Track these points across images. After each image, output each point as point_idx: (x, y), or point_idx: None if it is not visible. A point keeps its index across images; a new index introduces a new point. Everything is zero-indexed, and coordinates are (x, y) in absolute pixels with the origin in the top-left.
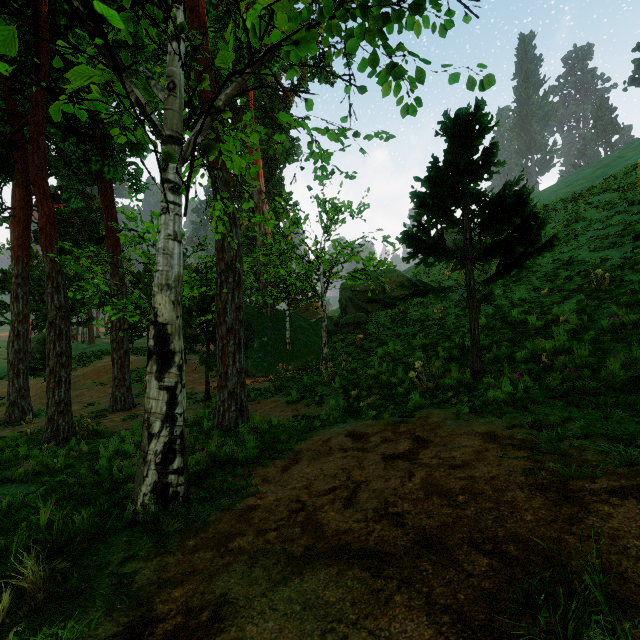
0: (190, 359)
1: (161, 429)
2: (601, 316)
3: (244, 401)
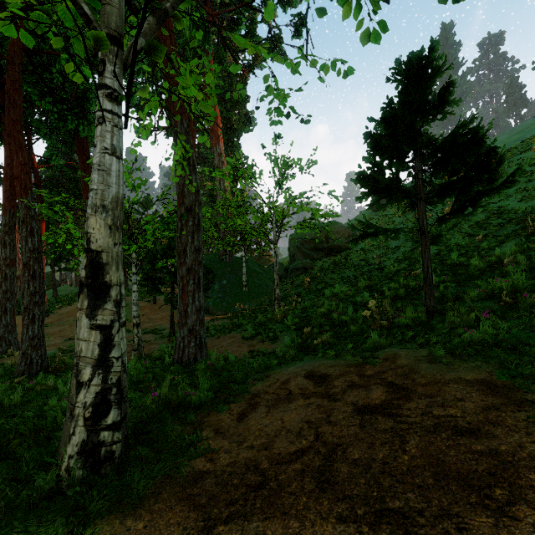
0: (159, 299)
1: (92, 376)
2: None
3: (203, 337)
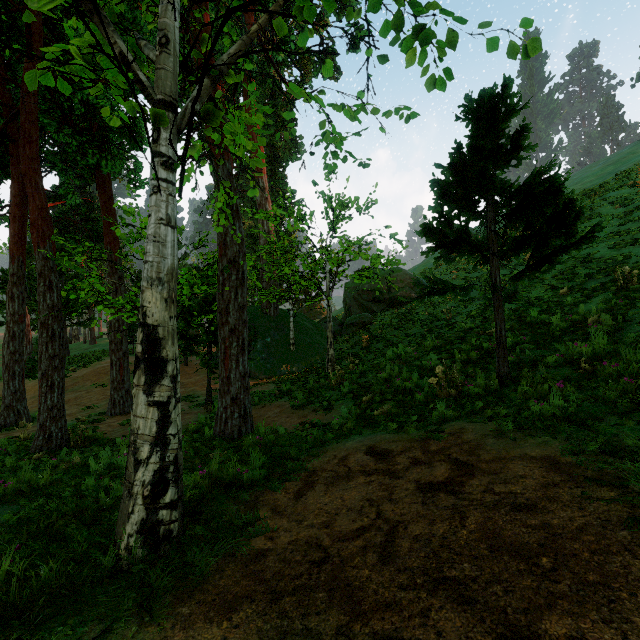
0: (192, 360)
1: (150, 454)
2: (636, 316)
3: (248, 407)
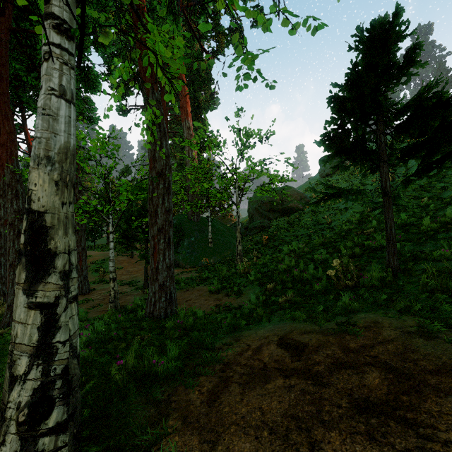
0: (136, 254)
1: (28, 369)
2: None
3: (173, 292)
